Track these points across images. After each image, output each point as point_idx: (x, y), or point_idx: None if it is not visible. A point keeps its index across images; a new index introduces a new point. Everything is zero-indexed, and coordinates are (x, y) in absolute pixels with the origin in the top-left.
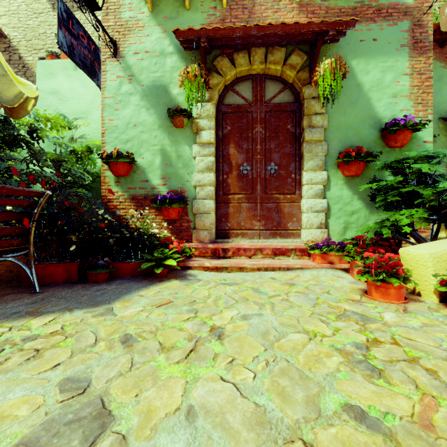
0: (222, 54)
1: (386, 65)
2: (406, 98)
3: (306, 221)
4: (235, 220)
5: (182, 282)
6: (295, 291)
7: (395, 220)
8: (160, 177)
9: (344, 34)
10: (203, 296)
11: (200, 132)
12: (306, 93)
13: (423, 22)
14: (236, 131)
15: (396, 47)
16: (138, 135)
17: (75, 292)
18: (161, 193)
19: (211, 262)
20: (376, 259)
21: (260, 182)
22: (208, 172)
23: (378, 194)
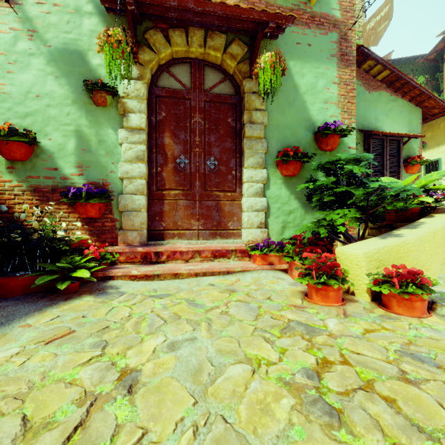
0: (155, 27)
1: (319, 71)
2: (335, 106)
3: (247, 220)
4: (170, 219)
5: (98, 298)
6: (235, 300)
7: (331, 219)
8: (74, 164)
9: (283, 31)
10: (121, 318)
11: (127, 114)
12: (247, 87)
13: (348, 37)
14: (172, 119)
15: (327, 56)
16: (43, 109)
17: None
18: (76, 184)
19: (139, 270)
20: (315, 259)
21: (199, 178)
22: (138, 163)
23: (315, 194)
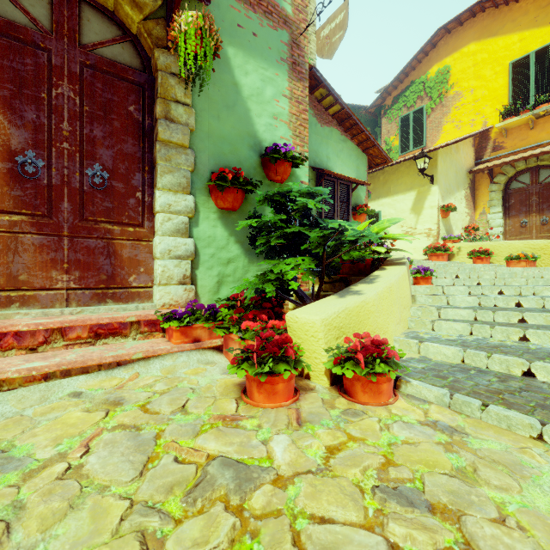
0: None
1: (267, 74)
2: (286, 125)
3: (162, 272)
4: (0, 269)
5: None
6: (113, 426)
7: (280, 272)
8: None
9: None
10: None
11: None
12: (162, 62)
13: (301, 43)
14: (5, 76)
15: (276, 58)
16: None
17: None
18: None
19: None
20: (258, 331)
21: (69, 196)
22: None
23: (260, 235)
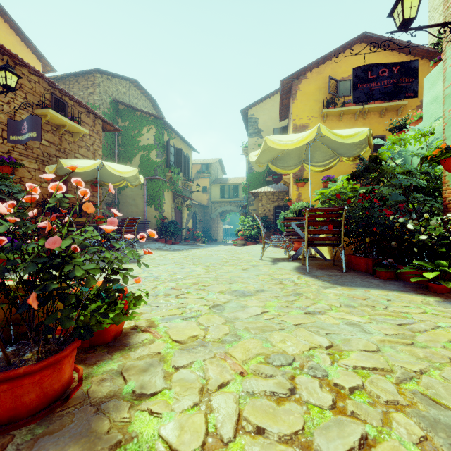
0: None
1: None
2: None
3: None
4: None
5: (434, 301)
6: None
7: None
8: None
9: None
10: (394, 310)
11: None
12: None
13: None
14: None
15: None
16: None
17: (355, 277)
18: None
19: None
20: None
21: None
22: None
23: None
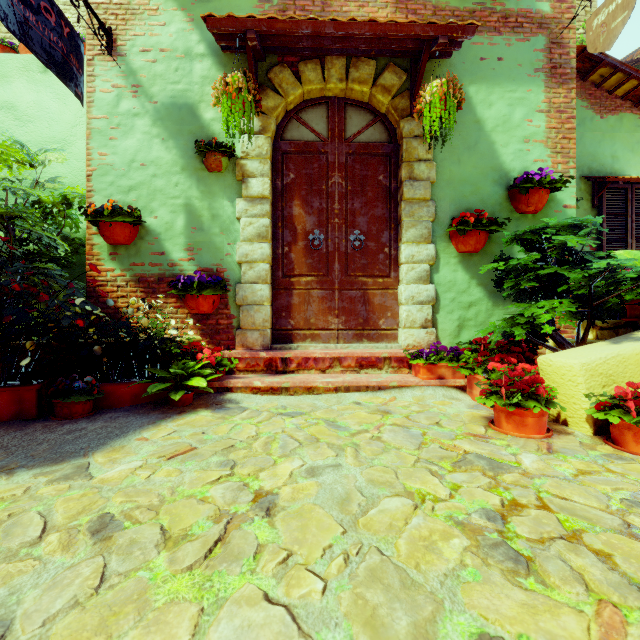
0: (281, 62)
1: (515, 96)
2: (542, 145)
3: (406, 316)
4: (301, 315)
5: (216, 413)
6: (390, 423)
7: (531, 315)
8: (184, 247)
9: (459, 46)
10: (247, 437)
11: (247, 179)
12: (406, 130)
13: (563, 39)
14: (303, 181)
15: (528, 72)
16: (148, 180)
17: (27, 436)
18: (186, 272)
19: (263, 381)
20: (506, 372)
21: (338, 259)
22: (260, 242)
23: (507, 278)
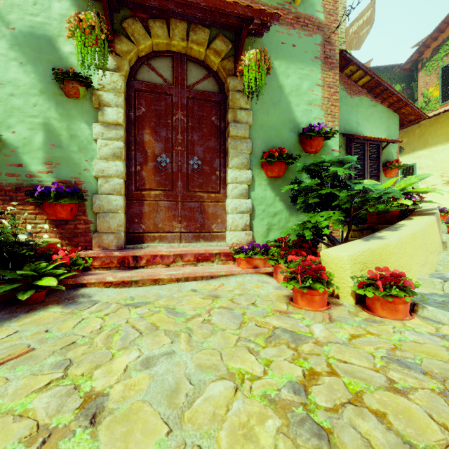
0: (134, 16)
1: (303, 72)
2: (319, 108)
3: (231, 222)
4: (151, 221)
5: (66, 309)
6: (218, 306)
7: (316, 222)
8: (42, 161)
9: (268, 29)
10: (91, 331)
11: (103, 108)
12: (231, 85)
13: (332, 40)
14: (152, 115)
15: (311, 58)
16: (5, 98)
17: None
18: (45, 183)
19: (115, 276)
20: (300, 262)
21: (181, 178)
22: (115, 161)
23: (300, 195)
